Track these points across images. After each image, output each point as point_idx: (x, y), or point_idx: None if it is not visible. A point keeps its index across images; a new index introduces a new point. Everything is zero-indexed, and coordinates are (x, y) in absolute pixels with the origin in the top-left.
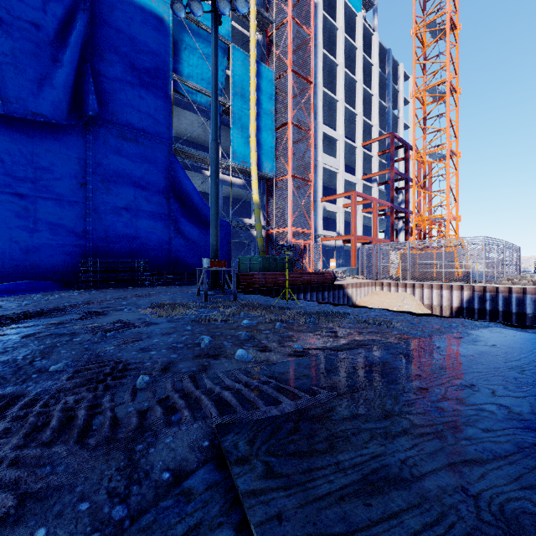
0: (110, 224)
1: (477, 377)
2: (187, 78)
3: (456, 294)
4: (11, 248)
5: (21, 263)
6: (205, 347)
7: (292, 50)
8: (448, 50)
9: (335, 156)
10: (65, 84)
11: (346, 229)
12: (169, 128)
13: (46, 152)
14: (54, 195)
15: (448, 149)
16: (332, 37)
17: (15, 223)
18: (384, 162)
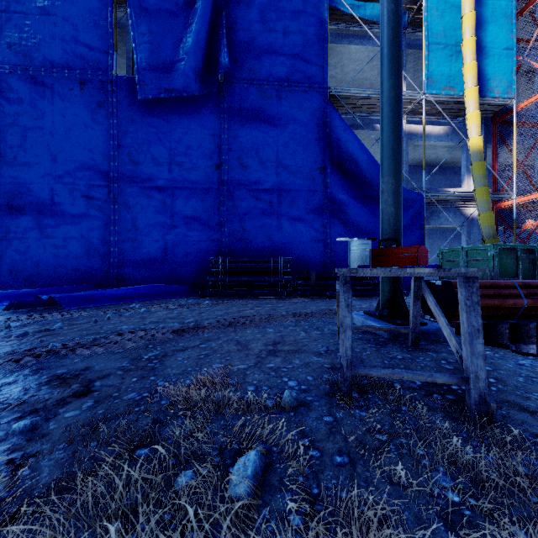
0: (247, 213)
1: None
2: None
3: None
4: (152, 247)
5: (160, 263)
6: None
7: None
8: None
9: None
10: (196, 45)
11: None
12: (323, 66)
13: (182, 135)
14: (190, 183)
15: None
16: None
17: (155, 219)
18: None
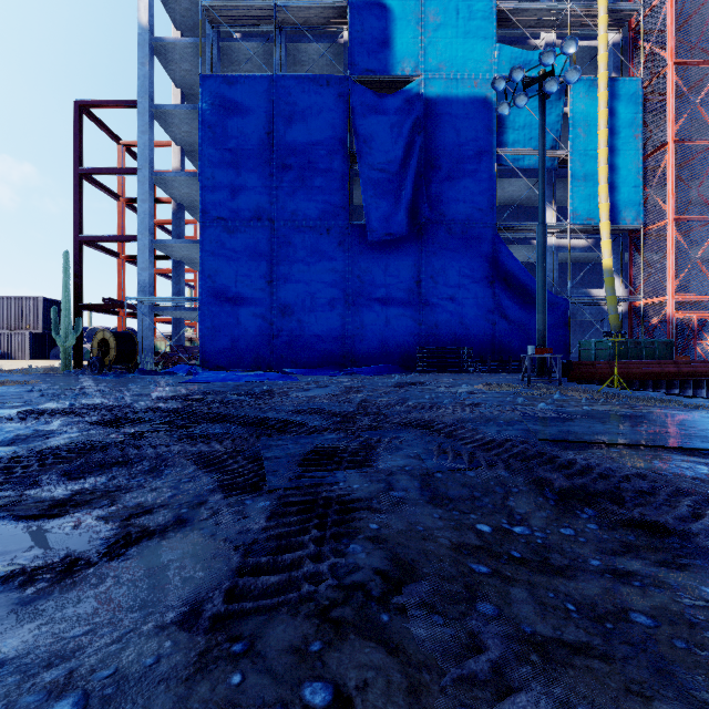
0: (438, 315)
1: (701, 424)
2: (512, 146)
3: None
4: (373, 340)
5: (379, 351)
6: (521, 402)
7: (675, 33)
8: None
9: None
10: (407, 203)
11: None
12: (492, 209)
13: (393, 262)
14: (399, 295)
15: None
16: None
17: (375, 320)
18: None
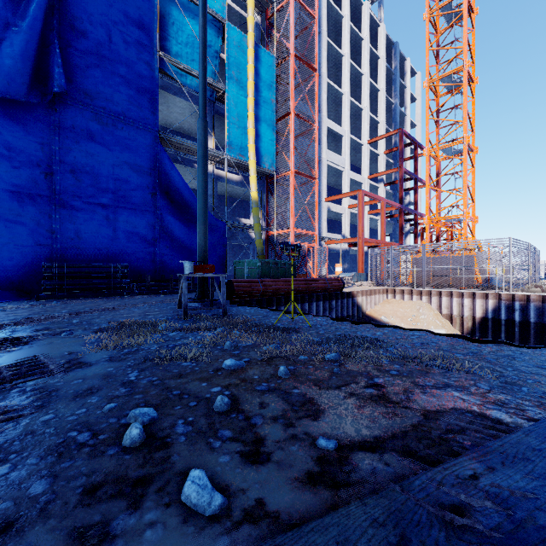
0: (82, 222)
1: None
2: (175, 57)
3: (479, 303)
4: None
5: None
6: (130, 444)
7: (295, 33)
8: (465, 34)
9: (339, 154)
10: (24, 52)
11: (351, 231)
12: (154, 113)
13: (0, 135)
14: (11, 186)
15: (465, 143)
16: (336, 26)
17: None
18: (391, 162)
